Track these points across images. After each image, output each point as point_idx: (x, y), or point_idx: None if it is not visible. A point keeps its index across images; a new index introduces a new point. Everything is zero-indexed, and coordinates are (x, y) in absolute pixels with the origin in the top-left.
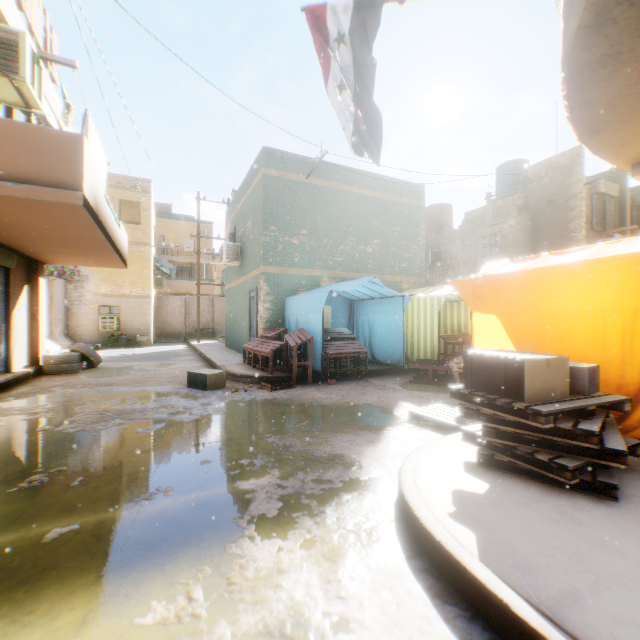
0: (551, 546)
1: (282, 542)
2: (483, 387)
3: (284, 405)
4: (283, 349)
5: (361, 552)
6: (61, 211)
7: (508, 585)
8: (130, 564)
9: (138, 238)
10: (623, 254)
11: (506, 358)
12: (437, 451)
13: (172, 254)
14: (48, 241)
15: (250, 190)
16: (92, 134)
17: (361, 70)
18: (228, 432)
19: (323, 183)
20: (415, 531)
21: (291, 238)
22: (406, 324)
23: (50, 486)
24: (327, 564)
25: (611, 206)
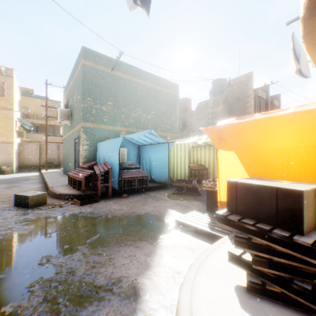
0: None
1: None
2: (249, 214)
3: (85, 218)
4: (92, 175)
5: None
6: None
7: None
8: None
9: (4, 105)
10: None
11: (278, 188)
12: (207, 272)
13: (34, 118)
14: None
15: (75, 75)
16: None
17: None
18: (18, 256)
19: (122, 75)
20: None
21: (101, 106)
22: (170, 159)
23: None
24: None
25: (263, 103)
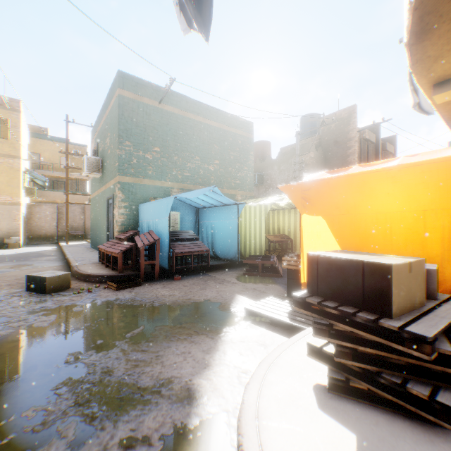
0: None
1: None
2: (333, 295)
3: (124, 307)
4: (133, 249)
5: None
6: None
7: None
8: None
9: (7, 151)
10: (443, 157)
11: (364, 262)
12: (280, 370)
13: (49, 169)
14: None
15: (108, 110)
16: None
17: None
18: (38, 354)
19: (173, 110)
20: None
21: (145, 153)
22: (240, 227)
23: None
24: None
25: (371, 149)
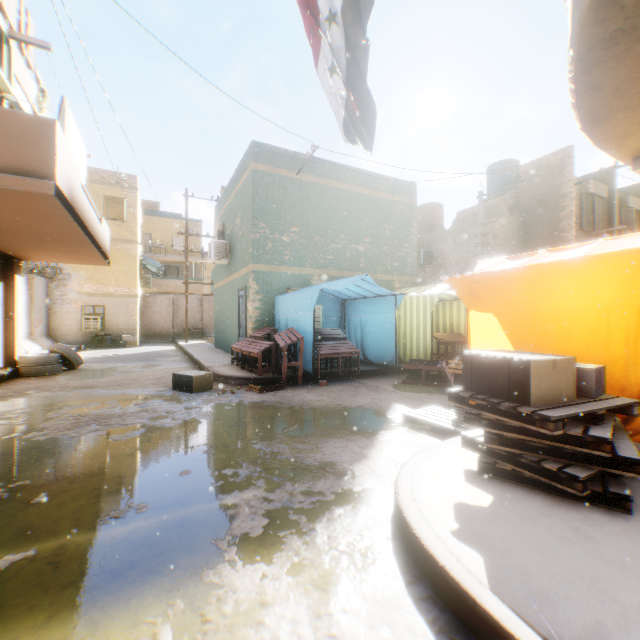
0: (567, 570)
1: (266, 567)
2: (484, 390)
3: (273, 408)
4: (272, 349)
5: (355, 578)
6: (32, 202)
7: (525, 622)
8: (89, 599)
9: (124, 235)
10: (627, 249)
11: (510, 359)
12: (435, 458)
13: (160, 252)
14: (22, 235)
15: (239, 186)
16: (70, 123)
17: (354, 51)
18: (212, 438)
19: (314, 179)
20: (415, 552)
21: (281, 235)
22: (398, 324)
23: (8, 503)
24: (317, 594)
25: (600, 206)
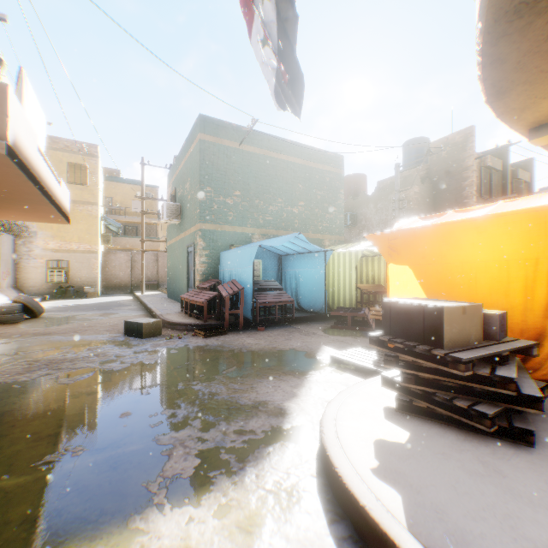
0: (480, 506)
1: (194, 510)
2: (402, 334)
3: (215, 351)
4: (216, 299)
5: (280, 518)
6: None
7: None
8: None
9: (86, 198)
10: (525, 208)
11: (424, 306)
12: (358, 397)
13: (120, 214)
14: None
15: (188, 154)
16: (28, 91)
17: (284, 24)
18: (156, 380)
19: (255, 150)
20: (337, 490)
21: (225, 198)
22: (328, 276)
23: None
24: (241, 537)
25: (496, 178)
